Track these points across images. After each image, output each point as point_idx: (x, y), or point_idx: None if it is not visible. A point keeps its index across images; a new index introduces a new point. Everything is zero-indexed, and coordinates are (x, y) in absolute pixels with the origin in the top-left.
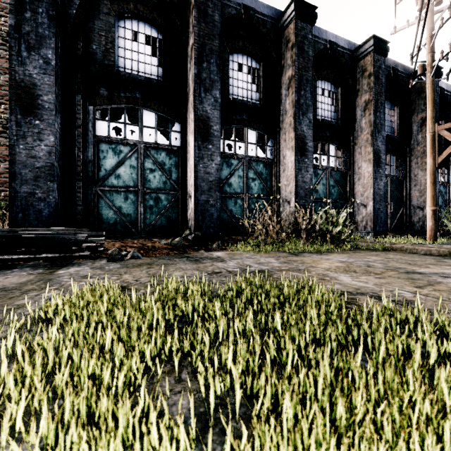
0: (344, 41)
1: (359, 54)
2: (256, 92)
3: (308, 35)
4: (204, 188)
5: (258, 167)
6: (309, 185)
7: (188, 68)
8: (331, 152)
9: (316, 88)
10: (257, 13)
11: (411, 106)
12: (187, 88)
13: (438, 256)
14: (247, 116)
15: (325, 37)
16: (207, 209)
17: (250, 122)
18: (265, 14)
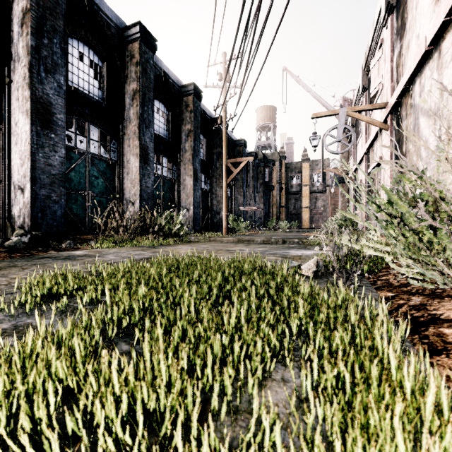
0: (174, 75)
1: (184, 91)
2: (98, 89)
3: (150, 60)
4: (44, 181)
5: (101, 166)
6: (151, 190)
7: (15, 29)
8: (164, 163)
9: (154, 106)
10: (102, 12)
11: (213, 141)
12: (13, 53)
13: (234, 242)
14: (90, 111)
15: (161, 66)
16: (49, 206)
17: (93, 119)
18: (109, 17)
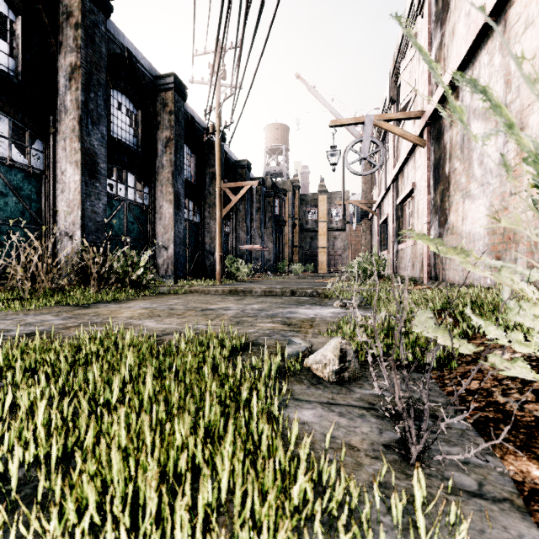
0: (145, 60)
1: (161, 84)
2: (8, 56)
3: (100, 25)
4: None
5: (13, 176)
6: (101, 218)
7: None
8: (130, 182)
9: (111, 97)
10: None
11: (205, 158)
12: None
13: (223, 294)
14: None
15: (123, 42)
16: None
17: None
18: None
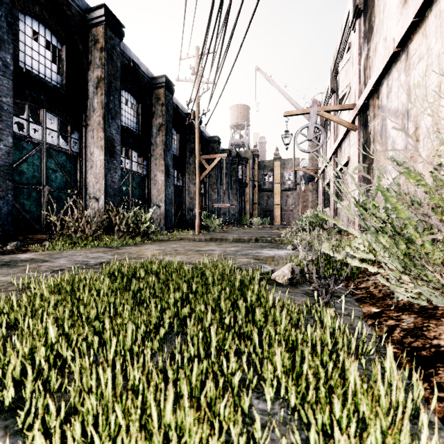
0: (144, 66)
1: (155, 84)
2: (57, 74)
3: (117, 47)
4: None
5: (60, 158)
6: (117, 185)
7: None
8: (134, 158)
9: (121, 96)
10: None
11: (186, 136)
12: None
13: (206, 241)
14: (46, 97)
15: (130, 55)
16: None
17: (50, 106)
18: None
